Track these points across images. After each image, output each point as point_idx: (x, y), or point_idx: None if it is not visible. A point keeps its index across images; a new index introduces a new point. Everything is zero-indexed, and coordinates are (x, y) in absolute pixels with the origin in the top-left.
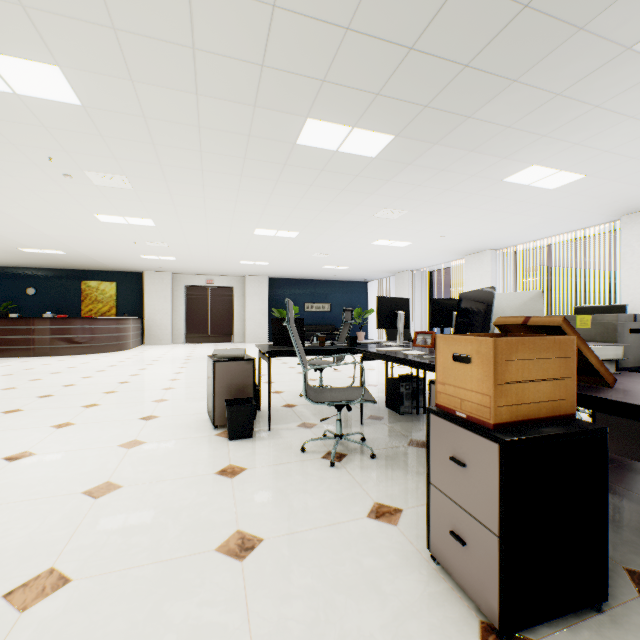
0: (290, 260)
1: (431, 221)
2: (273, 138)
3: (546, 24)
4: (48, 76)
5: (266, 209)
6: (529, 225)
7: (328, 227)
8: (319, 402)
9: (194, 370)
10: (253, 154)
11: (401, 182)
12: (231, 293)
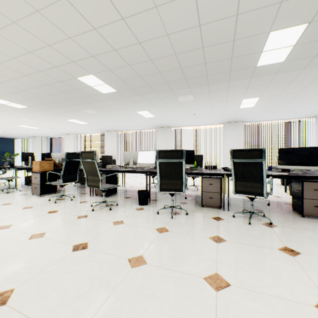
0: None
1: (46, 124)
2: None
3: (62, 104)
4: None
5: None
6: (82, 130)
7: None
8: (4, 179)
9: None
10: None
11: (32, 114)
12: None
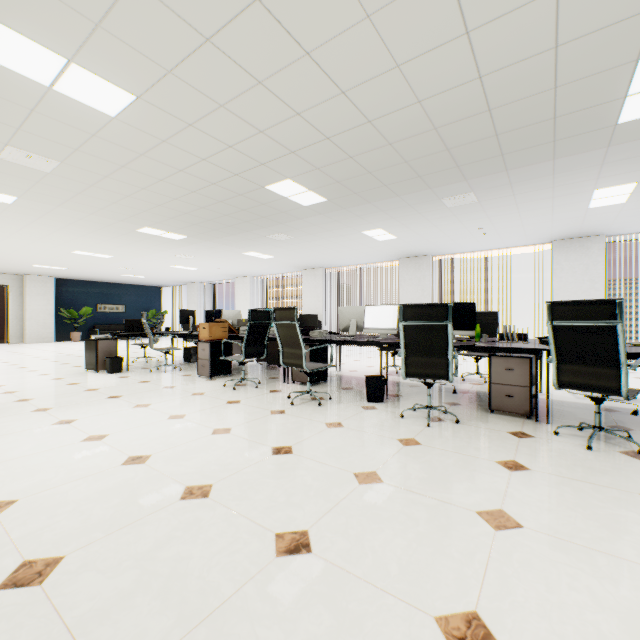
0: (92, 268)
1: (210, 261)
2: (124, 228)
3: (238, 229)
4: (6, 197)
5: (96, 245)
6: (264, 268)
7: (140, 256)
8: (160, 350)
9: (18, 360)
10: (107, 229)
11: (192, 248)
12: (5, 292)
